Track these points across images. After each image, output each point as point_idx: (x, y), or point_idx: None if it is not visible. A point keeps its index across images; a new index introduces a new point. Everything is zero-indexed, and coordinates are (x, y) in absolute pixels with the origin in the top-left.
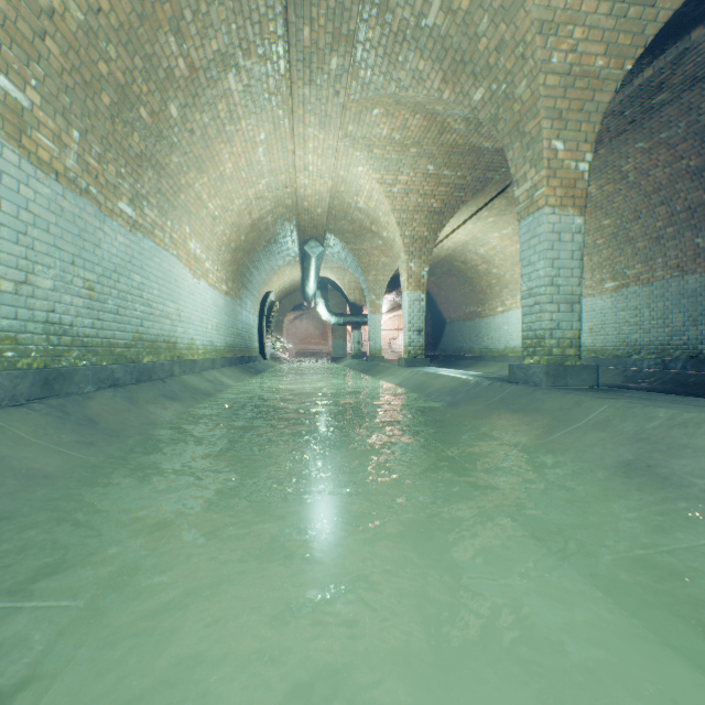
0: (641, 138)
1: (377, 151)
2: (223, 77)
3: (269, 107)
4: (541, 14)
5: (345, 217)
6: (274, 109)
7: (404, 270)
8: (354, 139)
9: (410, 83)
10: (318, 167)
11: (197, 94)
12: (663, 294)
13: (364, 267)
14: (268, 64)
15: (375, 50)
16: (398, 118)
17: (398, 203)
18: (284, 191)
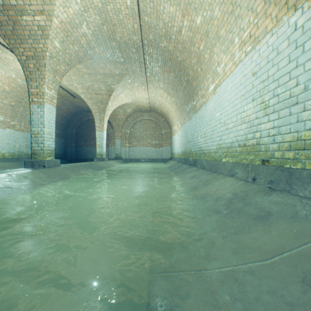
0: None
1: None
2: None
3: None
4: None
5: None
6: None
7: None
8: None
9: None
10: None
11: None
12: None
13: None
14: None
15: None
16: None
17: None
18: None
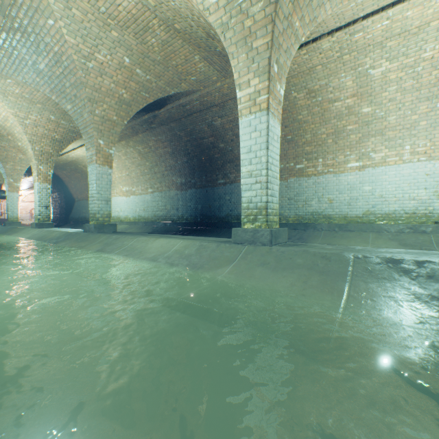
0: (153, 136)
1: (12, 98)
2: None
3: None
4: (90, 96)
5: None
6: None
7: (36, 169)
8: None
9: (32, 82)
10: None
11: None
12: (165, 197)
13: (2, 158)
14: None
15: (7, 59)
16: (27, 89)
17: (30, 129)
18: None
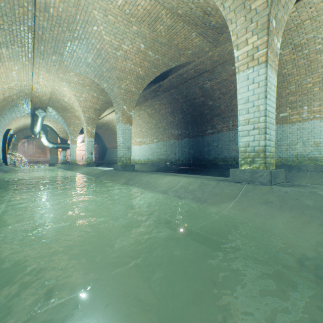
0: (158, 100)
1: (73, 84)
2: None
3: (21, 60)
4: (118, 75)
5: (58, 103)
6: (24, 61)
7: (86, 129)
8: (62, 78)
9: (84, 72)
10: (45, 84)
11: None
12: (166, 145)
13: (68, 123)
14: (23, 49)
15: (71, 59)
16: (81, 77)
17: (82, 104)
18: (25, 87)
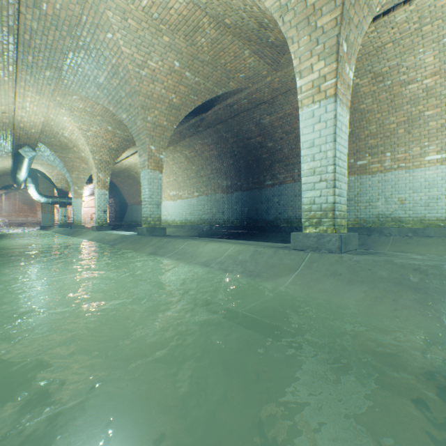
0: (199, 139)
1: (77, 113)
2: None
3: None
4: (143, 103)
5: (54, 138)
6: (2, 76)
7: (96, 177)
8: (61, 103)
9: (94, 96)
10: (35, 110)
11: None
12: (211, 200)
13: (69, 168)
14: (0, 58)
15: (73, 77)
16: (89, 103)
17: (91, 141)
18: (4, 114)
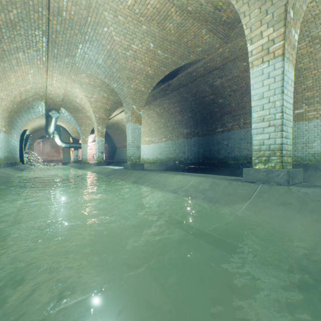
0: (167, 99)
1: (84, 86)
2: (17, 53)
3: (36, 64)
4: (127, 75)
5: (70, 104)
6: (39, 65)
7: (96, 129)
8: (74, 80)
9: (95, 73)
10: (58, 86)
11: (4, 57)
12: (175, 144)
13: (79, 123)
14: (38, 53)
15: (82, 61)
16: (92, 78)
17: (93, 104)
18: (40, 90)
